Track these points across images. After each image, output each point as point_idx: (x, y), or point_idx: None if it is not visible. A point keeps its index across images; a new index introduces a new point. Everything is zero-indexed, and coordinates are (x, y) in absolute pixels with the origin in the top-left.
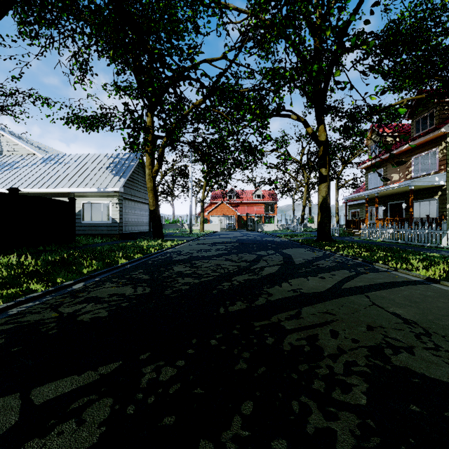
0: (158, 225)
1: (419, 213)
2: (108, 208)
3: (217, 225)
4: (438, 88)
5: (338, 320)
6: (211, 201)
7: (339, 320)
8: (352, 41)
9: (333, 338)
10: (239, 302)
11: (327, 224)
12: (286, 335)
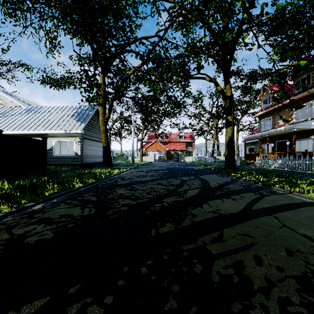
0: (109, 157)
1: (299, 149)
2: (72, 145)
3: (152, 157)
4: None
5: (258, 244)
6: (148, 140)
7: (259, 244)
8: (261, 6)
9: (258, 265)
10: (168, 223)
11: (232, 157)
12: (213, 262)
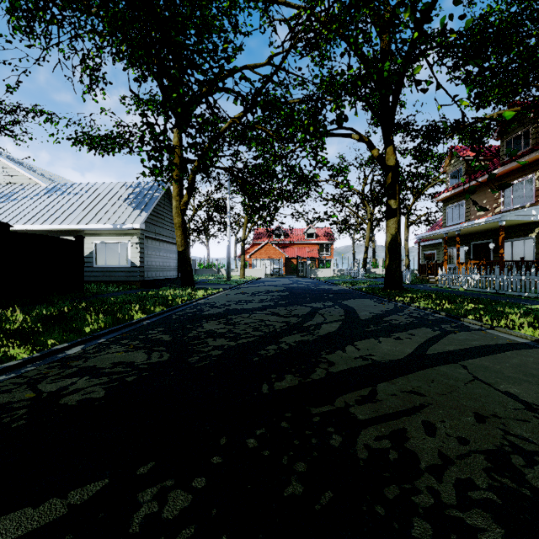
0: (188, 270)
1: (510, 255)
2: (126, 249)
3: (261, 270)
4: (536, 99)
5: (431, 405)
6: (254, 241)
7: (433, 405)
8: (441, 22)
9: (429, 436)
10: (289, 376)
11: (397, 269)
12: (359, 431)
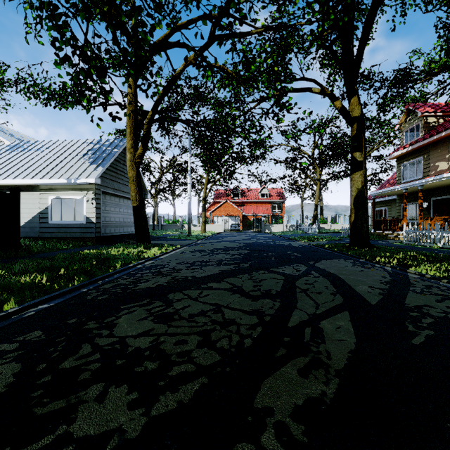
0: (143, 226)
1: None
2: (82, 205)
3: (220, 226)
4: None
5: None
6: (214, 200)
7: None
8: None
9: None
10: None
11: (364, 225)
12: None
